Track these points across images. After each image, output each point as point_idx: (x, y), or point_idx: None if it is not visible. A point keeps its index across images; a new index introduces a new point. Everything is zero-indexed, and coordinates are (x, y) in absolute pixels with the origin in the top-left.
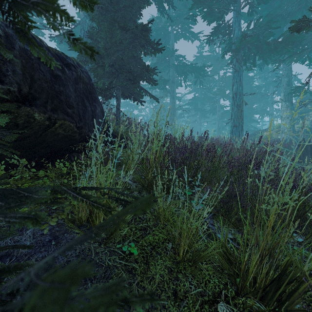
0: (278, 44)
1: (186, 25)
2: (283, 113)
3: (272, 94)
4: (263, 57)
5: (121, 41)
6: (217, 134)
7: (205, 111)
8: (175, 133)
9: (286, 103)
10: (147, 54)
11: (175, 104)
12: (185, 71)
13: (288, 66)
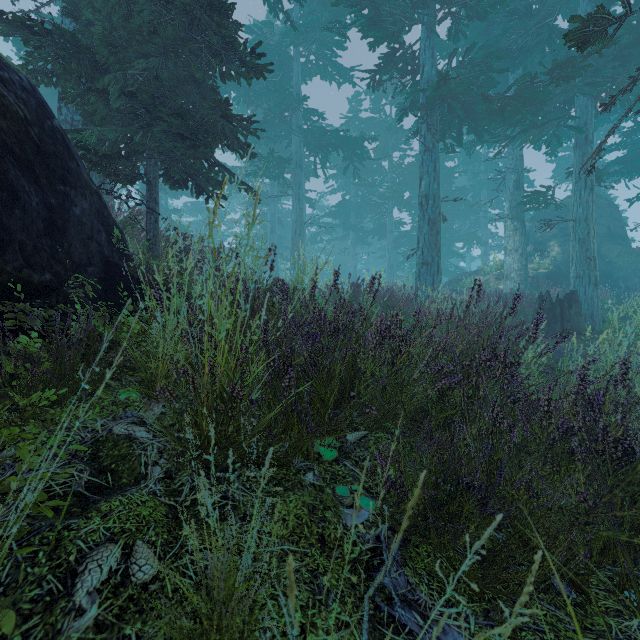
0: (506, 102)
1: (327, 47)
2: (508, 242)
3: (486, 205)
4: (476, 129)
5: (153, 30)
6: (388, 278)
7: (364, 232)
8: (300, 277)
9: (514, 222)
10: (229, 78)
11: (304, 212)
12: (323, 145)
13: (518, 152)
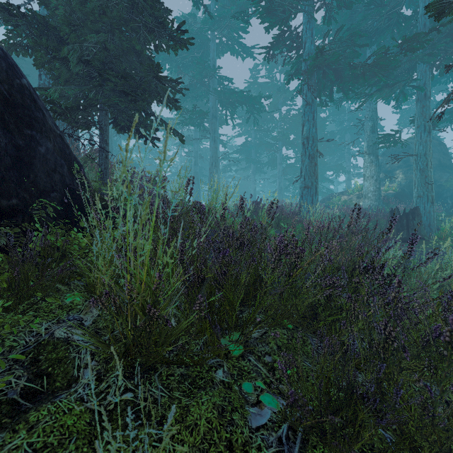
0: (367, 68)
1: (235, 32)
2: (366, 171)
3: (349, 145)
4: (343, 89)
5: (102, 12)
6: (278, 197)
7: (261, 164)
8: (214, 198)
9: (371, 156)
10: (161, 50)
11: (218, 150)
12: (232, 102)
13: (373, 106)
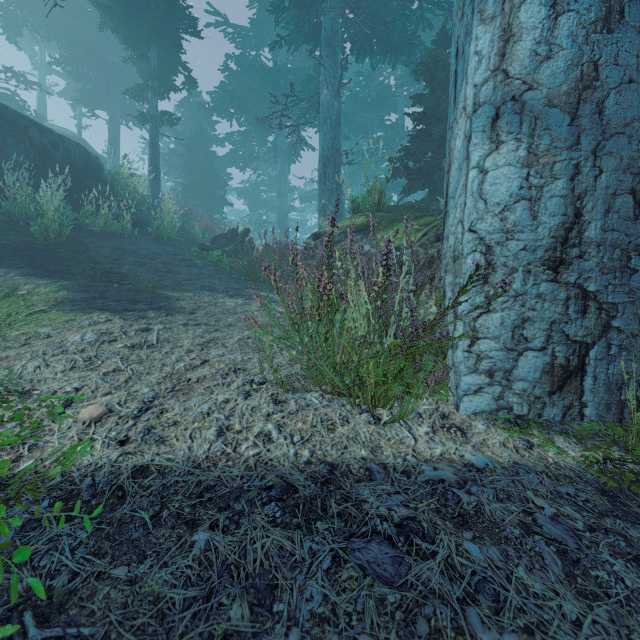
0: None
1: None
2: None
3: None
4: None
5: None
6: None
7: None
8: None
9: None
10: None
11: None
12: None
13: None
